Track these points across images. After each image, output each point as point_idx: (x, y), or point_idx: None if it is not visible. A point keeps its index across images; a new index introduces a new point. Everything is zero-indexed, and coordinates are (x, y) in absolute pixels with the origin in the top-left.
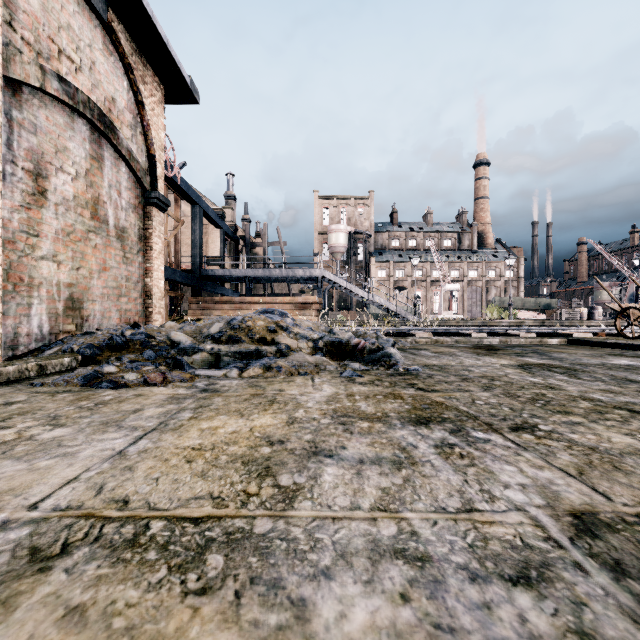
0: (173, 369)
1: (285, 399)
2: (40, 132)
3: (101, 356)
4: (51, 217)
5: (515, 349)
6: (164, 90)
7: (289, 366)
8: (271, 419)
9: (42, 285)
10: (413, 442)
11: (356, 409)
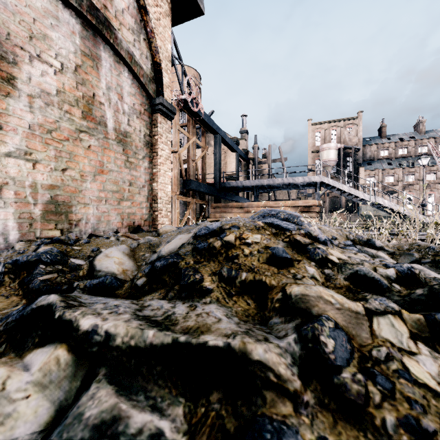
0: None
1: None
2: (4, 9)
3: None
4: (22, 109)
5: None
6: (172, 6)
7: None
8: None
9: (8, 186)
10: None
11: None
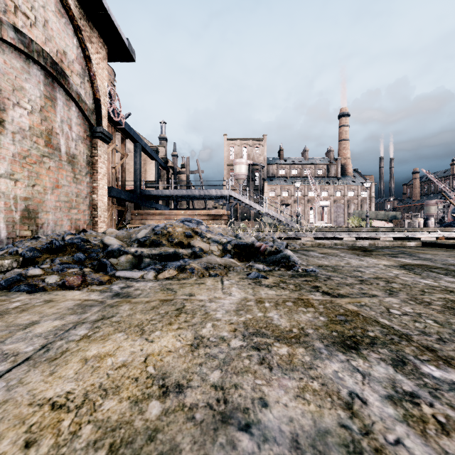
0: (97, 270)
1: (193, 307)
2: None
3: (40, 258)
4: (8, 143)
5: (385, 250)
6: (108, 50)
7: (201, 268)
8: (174, 339)
9: (0, 198)
10: (356, 389)
11: (268, 322)
